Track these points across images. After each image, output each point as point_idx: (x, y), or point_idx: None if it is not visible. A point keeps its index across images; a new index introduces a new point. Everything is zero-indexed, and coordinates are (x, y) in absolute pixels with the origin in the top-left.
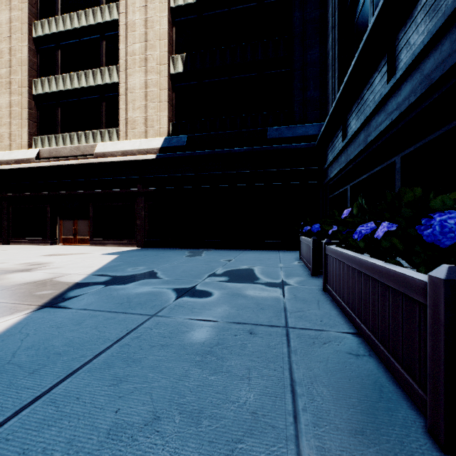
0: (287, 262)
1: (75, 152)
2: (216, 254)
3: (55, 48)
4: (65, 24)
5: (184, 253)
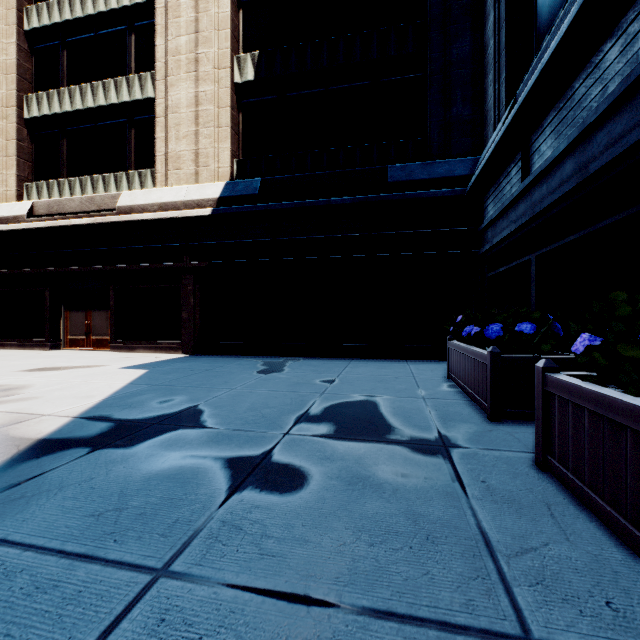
0: (430, 386)
1: (87, 205)
2: (307, 368)
3: (58, 47)
4: (74, 9)
5: (255, 365)
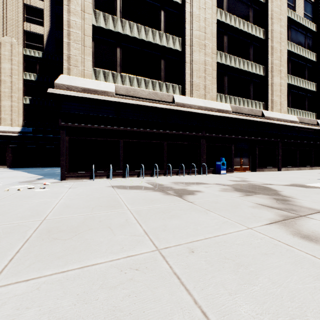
0: None
1: None
2: (45, 168)
3: None
4: None
5: (33, 168)
